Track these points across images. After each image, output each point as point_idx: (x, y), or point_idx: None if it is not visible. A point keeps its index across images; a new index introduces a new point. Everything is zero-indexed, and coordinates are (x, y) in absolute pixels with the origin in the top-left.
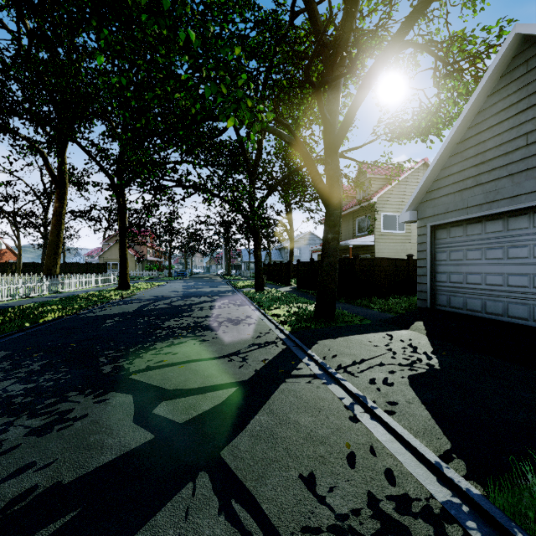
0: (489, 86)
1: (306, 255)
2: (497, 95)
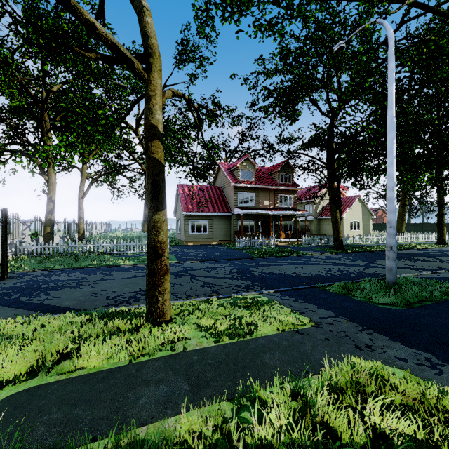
0: None
1: None
2: None
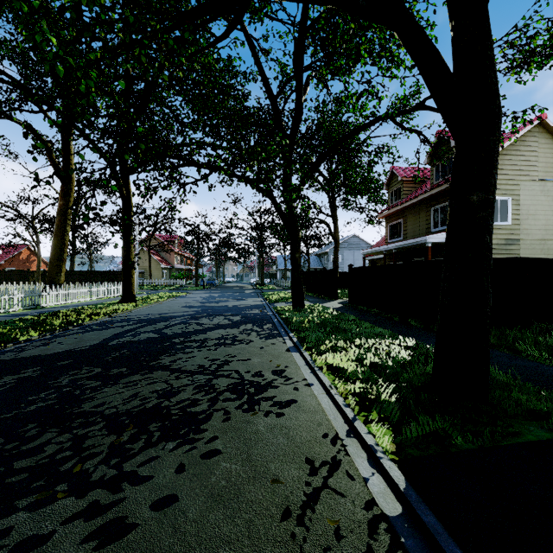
0: None
1: (349, 261)
2: None
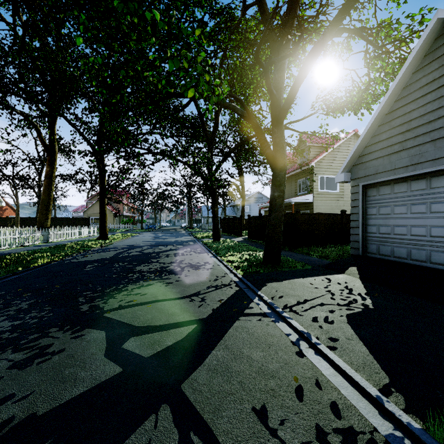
0: (414, 64)
1: (255, 211)
2: (421, 71)
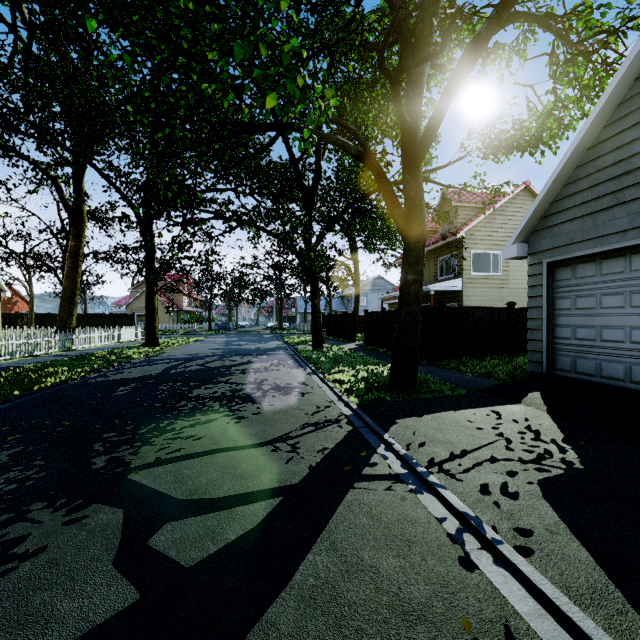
0: (638, 64)
1: (374, 304)
2: None
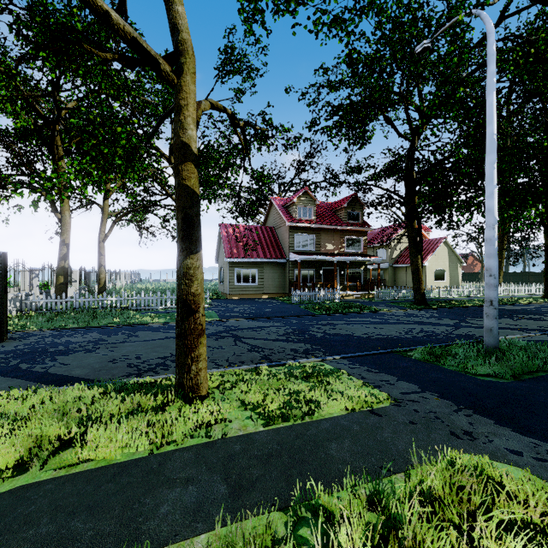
0: None
1: None
2: None
